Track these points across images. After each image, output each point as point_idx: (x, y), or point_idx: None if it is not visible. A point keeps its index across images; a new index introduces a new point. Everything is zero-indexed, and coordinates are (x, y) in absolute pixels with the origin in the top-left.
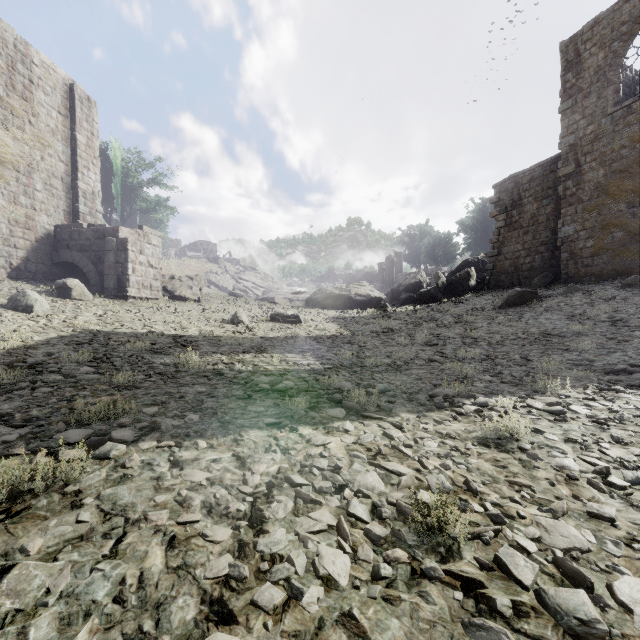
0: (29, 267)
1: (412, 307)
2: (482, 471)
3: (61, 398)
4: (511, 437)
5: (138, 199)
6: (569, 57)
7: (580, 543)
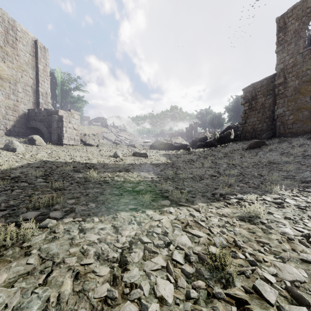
0: (15, 129)
1: (202, 149)
2: (242, 235)
3: (26, 195)
4: (256, 216)
5: (69, 97)
6: (280, 25)
7: (299, 277)
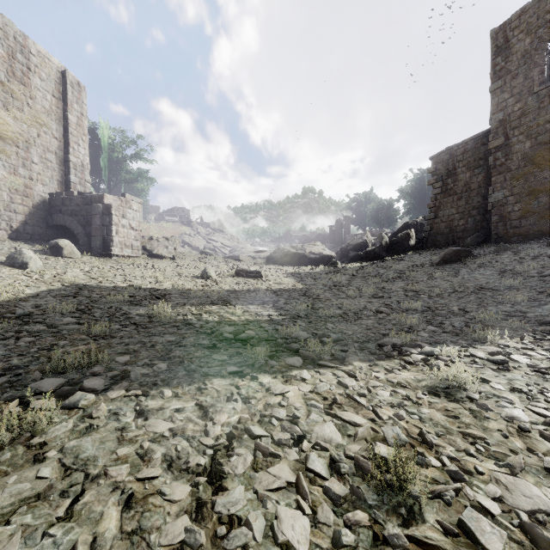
0: (27, 229)
1: (359, 264)
2: (435, 421)
3: (42, 347)
4: (459, 386)
5: (122, 171)
6: (499, 43)
7: (545, 505)
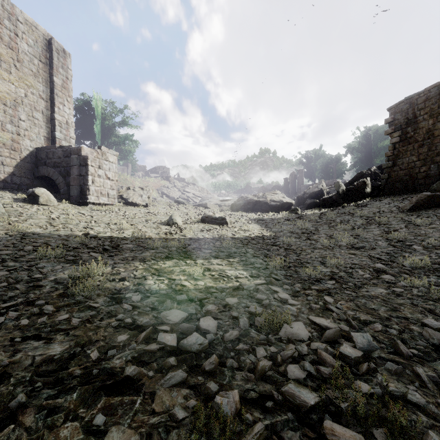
0: (14, 180)
1: (318, 210)
2: None
3: None
4: None
5: (112, 135)
6: None
7: None
